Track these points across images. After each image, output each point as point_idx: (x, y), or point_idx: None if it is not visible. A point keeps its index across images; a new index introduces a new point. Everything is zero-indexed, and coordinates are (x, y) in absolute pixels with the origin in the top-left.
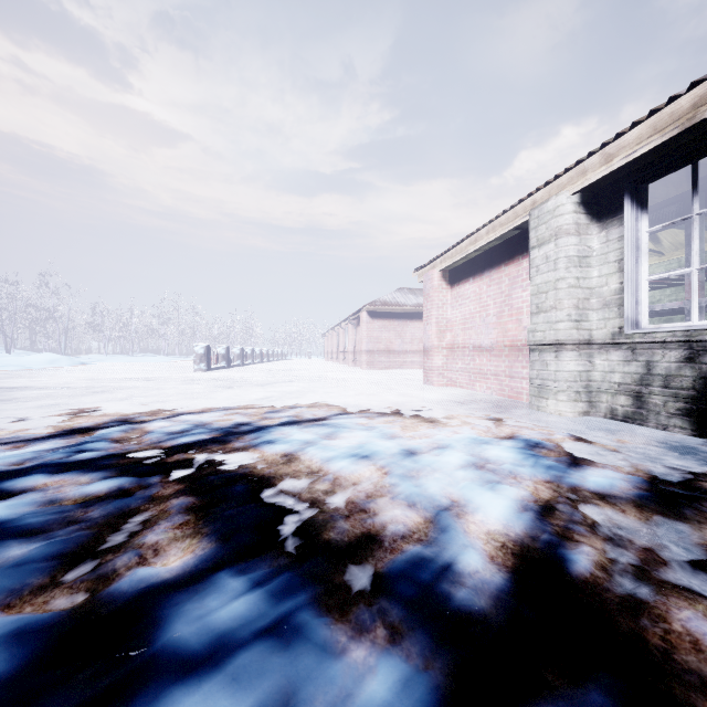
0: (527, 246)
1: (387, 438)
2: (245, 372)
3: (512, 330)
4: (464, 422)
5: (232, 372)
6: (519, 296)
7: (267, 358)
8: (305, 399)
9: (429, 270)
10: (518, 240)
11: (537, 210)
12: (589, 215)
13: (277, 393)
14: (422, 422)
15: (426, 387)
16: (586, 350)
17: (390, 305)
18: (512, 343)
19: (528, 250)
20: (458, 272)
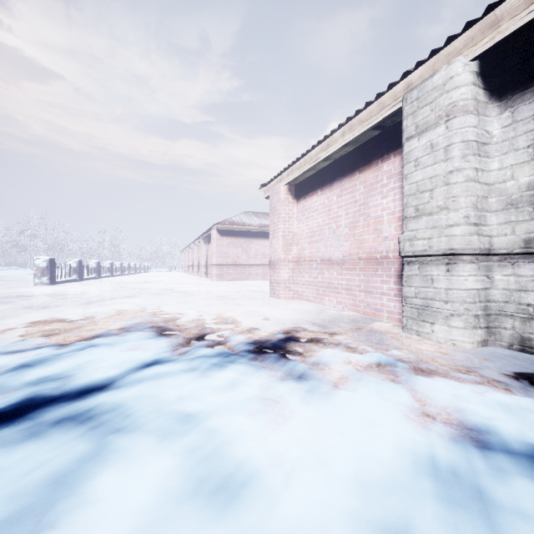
0: (389, 147)
1: (222, 492)
2: (93, 285)
3: (368, 241)
4: (353, 376)
5: (79, 286)
6: (378, 204)
7: (129, 271)
8: (124, 326)
9: (275, 184)
10: (377, 142)
11: (416, 90)
12: (487, 92)
13: (97, 316)
14: (289, 383)
15: (273, 300)
16: (484, 262)
17: (237, 224)
18: (369, 255)
19: (390, 151)
20: (305, 185)
